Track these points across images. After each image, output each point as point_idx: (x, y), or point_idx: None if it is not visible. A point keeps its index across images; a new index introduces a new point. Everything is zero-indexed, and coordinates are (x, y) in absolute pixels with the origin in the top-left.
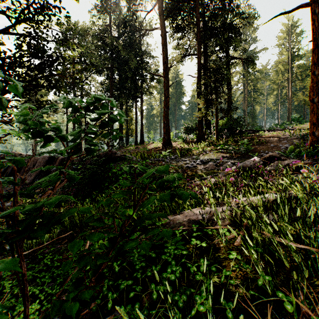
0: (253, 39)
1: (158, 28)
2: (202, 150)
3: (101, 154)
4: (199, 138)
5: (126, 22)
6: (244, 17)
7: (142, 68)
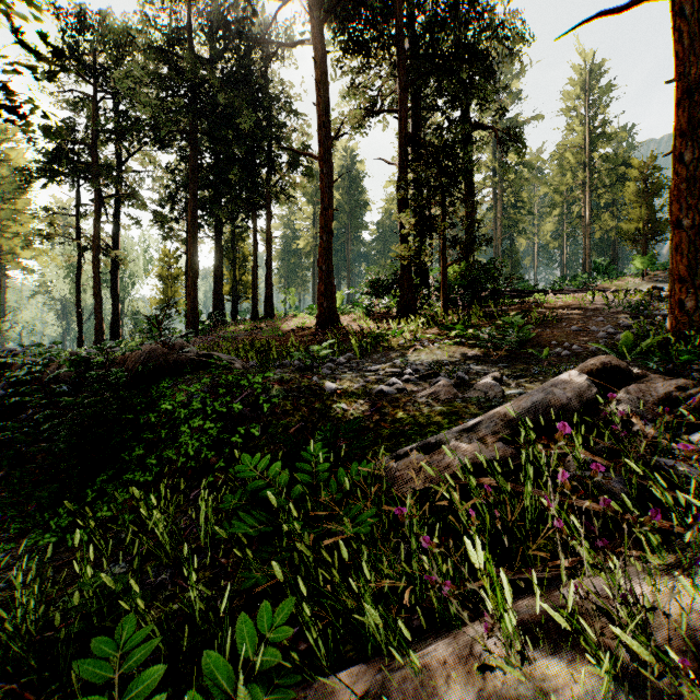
0: (515, 95)
1: (307, 41)
2: (413, 339)
3: (136, 353)
4: (404, 308)
5: (229, 22)
6: (503, 37)
7: (270, 139)
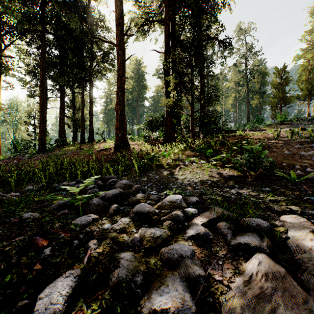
0: None
1: None
2: (177, 159)
3: None
4: (167, 137)
5: None
6: None
7: (92, 42)
